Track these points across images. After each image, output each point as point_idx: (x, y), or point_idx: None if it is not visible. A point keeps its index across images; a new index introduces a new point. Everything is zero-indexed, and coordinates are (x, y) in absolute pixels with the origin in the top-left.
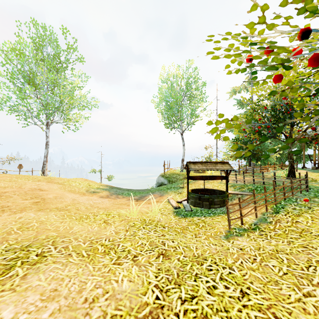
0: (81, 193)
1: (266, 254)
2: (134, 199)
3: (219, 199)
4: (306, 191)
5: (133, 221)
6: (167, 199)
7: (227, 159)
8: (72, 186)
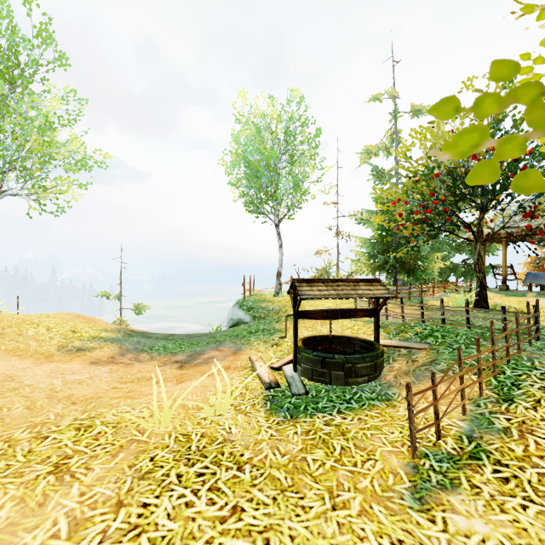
0: (43, 354)
1: None
2: (175, 363)
3: (365, 362)
4: (535, 339)
5: (152, 449)
6: (250, 360)
7: (357, 272)
8: (23, 336)
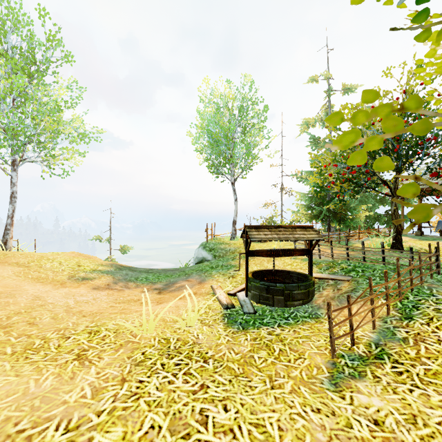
0: (59, 281)
1: (440, 441)
2: (155, 289)
3: (300, 290)
4: (436, 273)
5: (143, 347)
6: (212, 288)
7: (298, 220)
8: (43, 268)
